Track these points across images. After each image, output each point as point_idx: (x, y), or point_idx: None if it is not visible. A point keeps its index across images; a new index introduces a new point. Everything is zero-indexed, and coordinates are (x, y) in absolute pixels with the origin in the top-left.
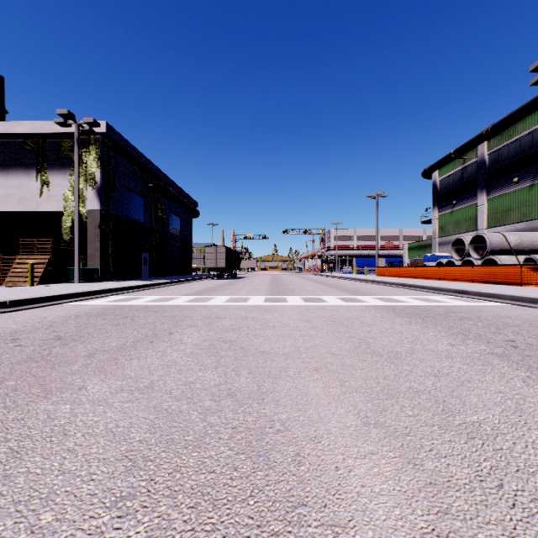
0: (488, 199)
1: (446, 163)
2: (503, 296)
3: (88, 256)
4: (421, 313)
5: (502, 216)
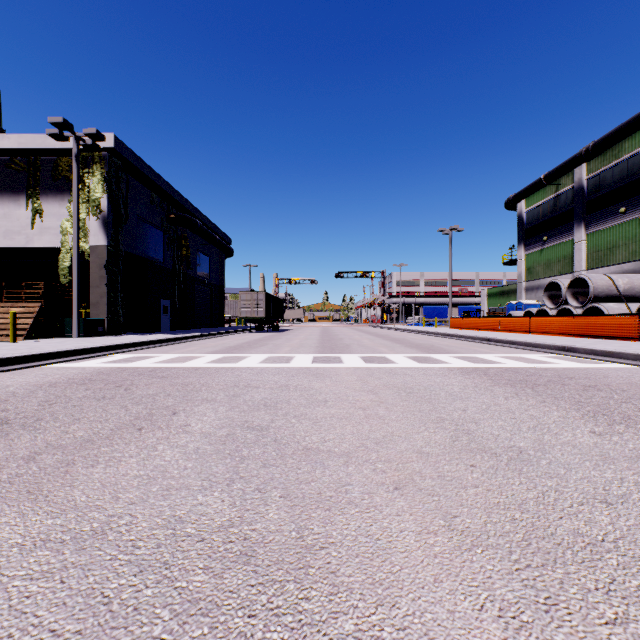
0: (588, 234)
1: (535, 190)
2: (626, 355)
3: (91, 304)
4: (526, 379)
5: (605, 255)
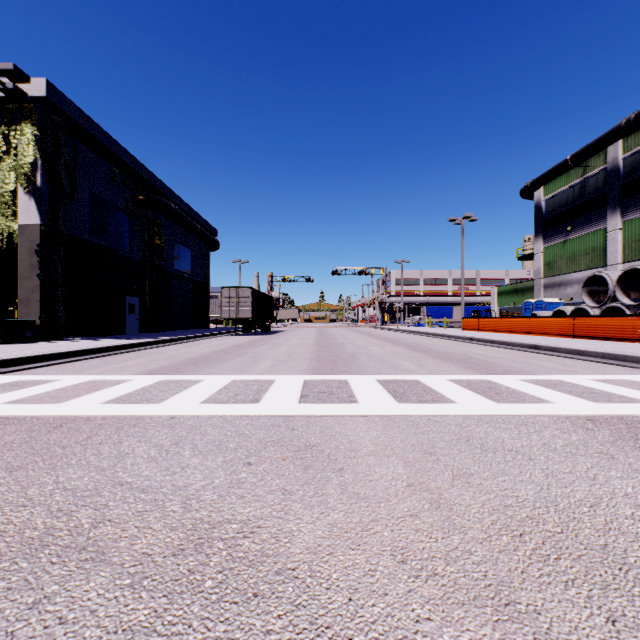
0: (624, 222)
1: (559, 174)
2: None
3: (20, 300)
4: None
5: None
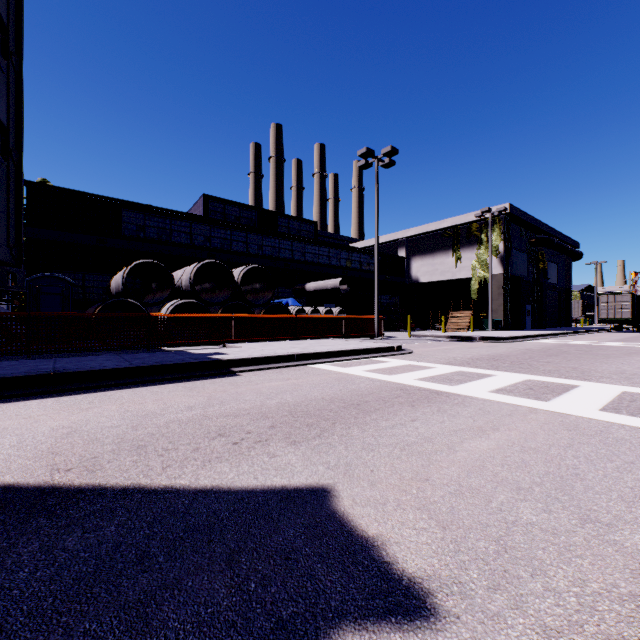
0: None
1: None
2: None
3: (492, 311)
4: None
5: None
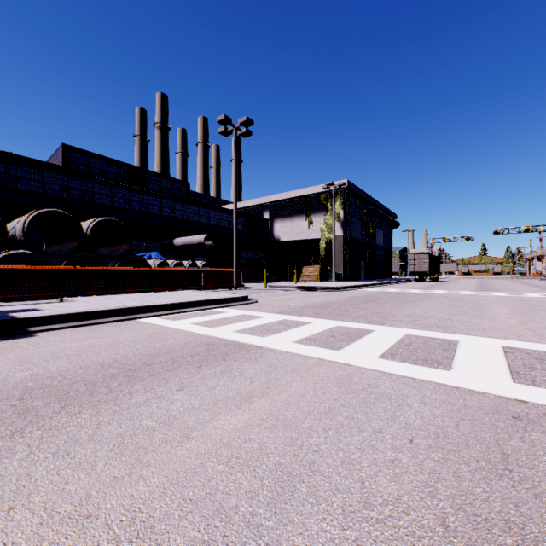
0: None
1: None
2: None
3: (335, 265)
4: None
5: None
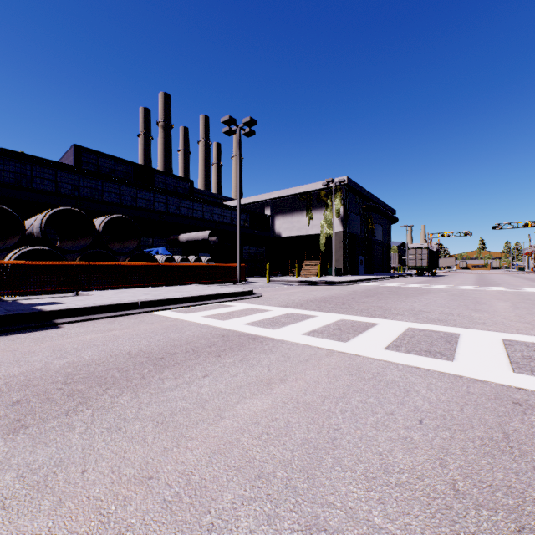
0: None
1: None
2: None
3: (335, 260)
4: None
5: None
